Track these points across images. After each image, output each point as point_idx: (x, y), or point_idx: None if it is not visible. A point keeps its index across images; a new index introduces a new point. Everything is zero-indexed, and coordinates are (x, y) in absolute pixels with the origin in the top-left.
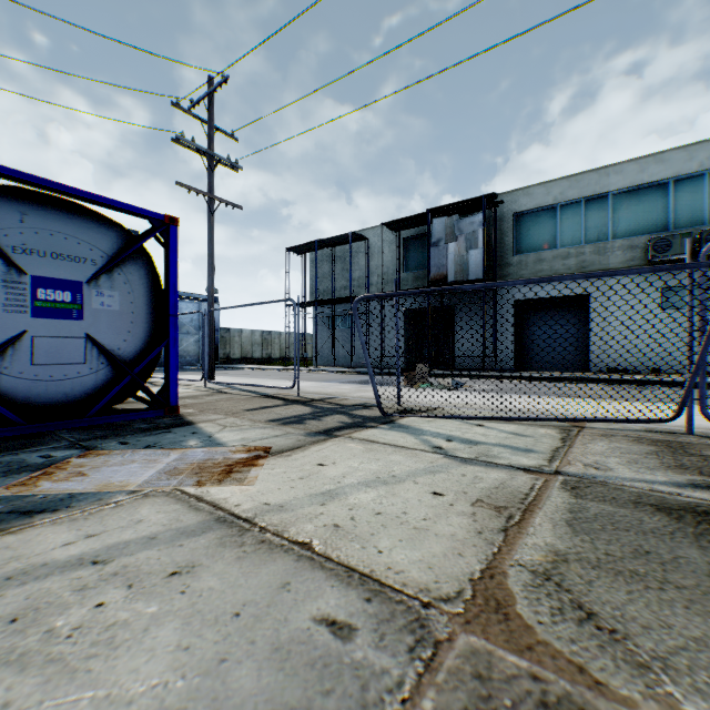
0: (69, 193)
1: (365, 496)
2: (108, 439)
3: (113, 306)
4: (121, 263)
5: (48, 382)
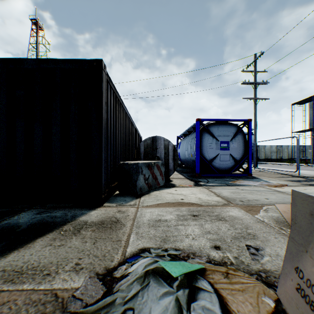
0: (226, 121)
1: None
2: (238, 178)
3: (235, 146)
4: (236, 135)
5: (222, 165)
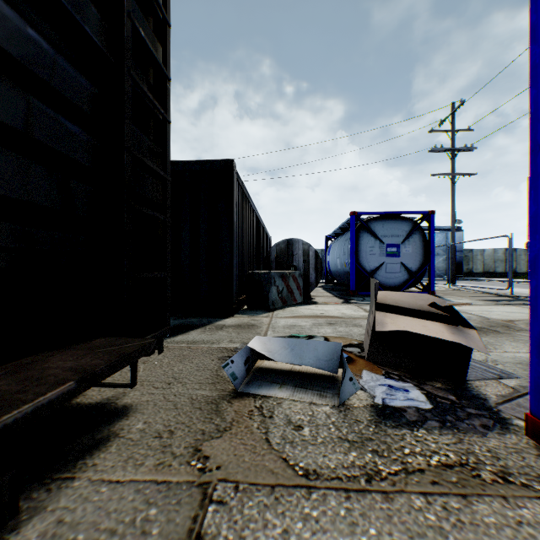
0: (395, 214)
1: (498, 312)
2: None
3: (409, 251)
4: (411, 234)
5: (389, 278)
